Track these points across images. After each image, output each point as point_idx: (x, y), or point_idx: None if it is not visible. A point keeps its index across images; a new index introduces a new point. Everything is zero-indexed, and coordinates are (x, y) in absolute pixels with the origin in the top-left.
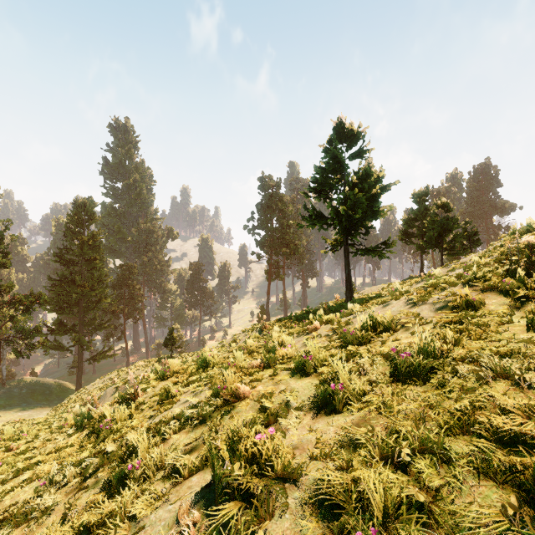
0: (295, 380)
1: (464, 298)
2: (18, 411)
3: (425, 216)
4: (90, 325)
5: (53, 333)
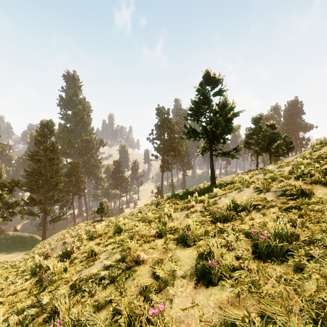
0: (180, 250)
1: (298, 189)
2: (5, 254)
3: (259, 132)
4: (51, 200)
5: (27, 205)
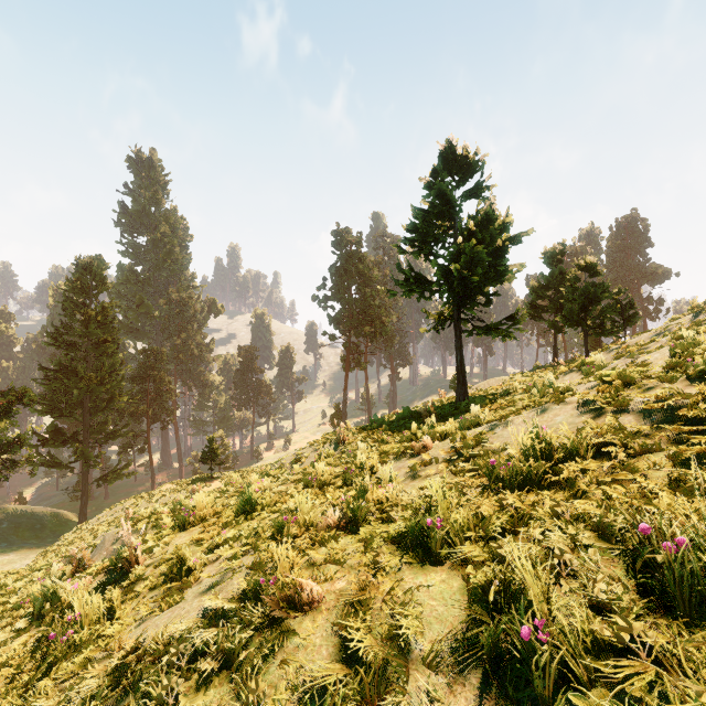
0: (412, 572)
1: None
2: None
3: (560, 282)
4: (100, 433)
5: (46, 445)
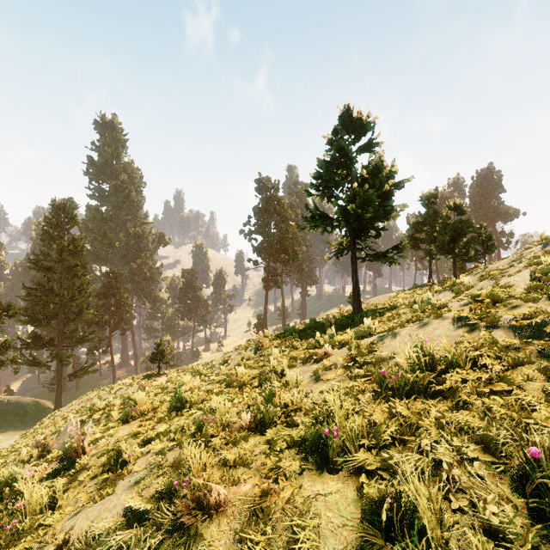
0: (310, 479)
1: None
2: None
3: (434, 219)
4: (71, 338)
5: (28, 348)
